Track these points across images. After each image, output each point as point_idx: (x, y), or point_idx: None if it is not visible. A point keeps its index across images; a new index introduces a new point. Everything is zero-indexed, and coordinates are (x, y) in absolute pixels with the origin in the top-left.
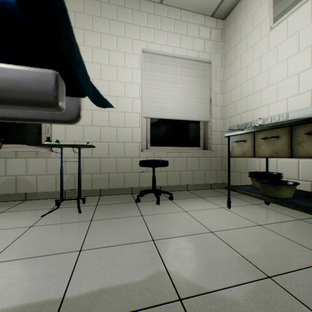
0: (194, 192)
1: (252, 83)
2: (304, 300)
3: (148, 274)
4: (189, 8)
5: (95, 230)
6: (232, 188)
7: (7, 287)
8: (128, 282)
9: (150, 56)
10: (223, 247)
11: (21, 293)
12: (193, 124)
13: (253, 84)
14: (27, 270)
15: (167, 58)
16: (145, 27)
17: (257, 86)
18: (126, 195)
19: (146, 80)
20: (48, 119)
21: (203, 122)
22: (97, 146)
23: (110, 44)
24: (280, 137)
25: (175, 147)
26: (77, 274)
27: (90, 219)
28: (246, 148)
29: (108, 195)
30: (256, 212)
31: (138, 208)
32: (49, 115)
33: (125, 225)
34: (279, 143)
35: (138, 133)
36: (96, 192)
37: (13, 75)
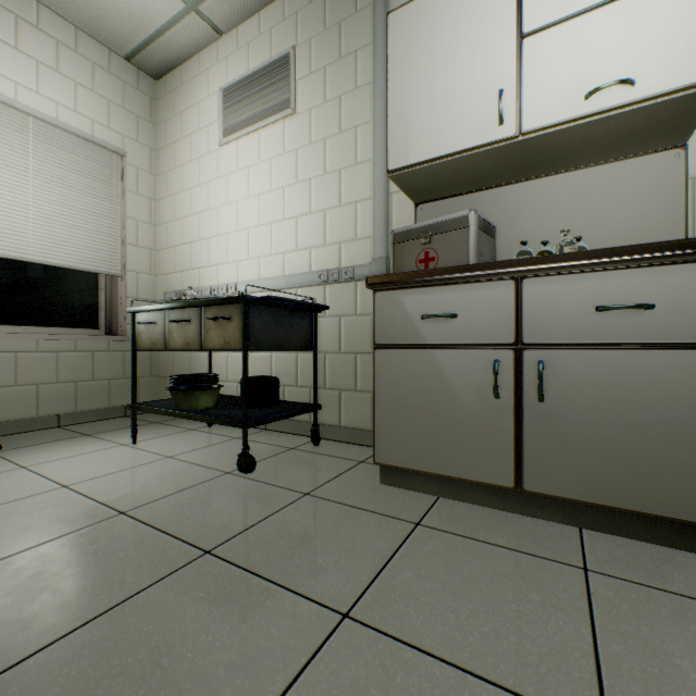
0: (77, 428)
1: (199, 222)
2: (151, 519)
3: None
4: (65, 13)
5: None
6: (138, 406)
7: None
8: None
9: None
10: (72, 501)
11: None
12: (82, 276)
13: (200, 224)
14: None
15: None
16: None
17: (205, 229)
18: None
19: None
20: None
21: (108, 276)
22: None
23: None
24: (193, 321)
25: (23, 328)
26: None
27: None
28: (158, 336)
29: None
30: (181, 441)
31: None
32: None
33: None
34: (192, 329)
35: None
36: None
37: None
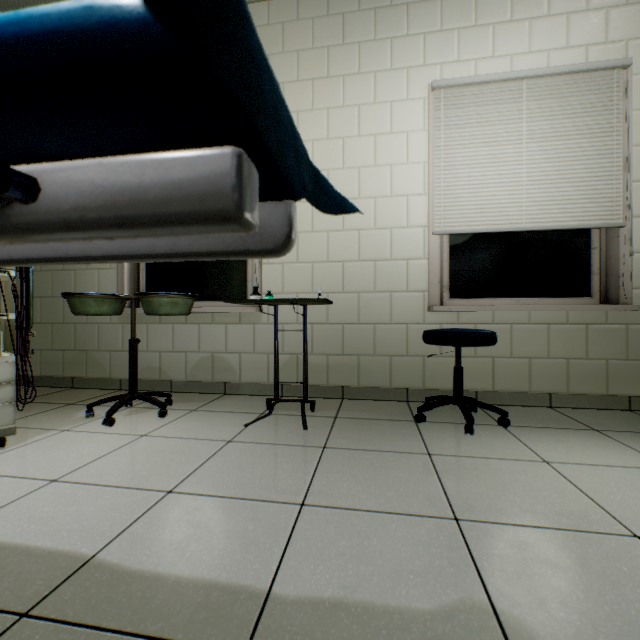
0: (571, 414)
1: None
2: None
3: (444, 601)
4: None
5: (330, 468)
6: None
7: (190, 541)
8: (394, 604)
9: (449, 95)
10: None
11: (207, 558)
12: (569, 237)
13: None
14: (218, 518)
15: (492, 88)
16: (437, 33)
17: None
18: (393, 404)
19: (438, 150)
20: (237, 250)
21: (601, 230)
22: (336, 301)
23: (361, 93)
24: None
25: (514, 300)
26: (294, 552)
27: (323, 444)
28: None
29: (357, 399)
30: None
31: (421, 436)
32: (239, 242)
33: (391, 470)
34: None
35: (420, 270)
36: (334, 391)
37: (171, 170)
